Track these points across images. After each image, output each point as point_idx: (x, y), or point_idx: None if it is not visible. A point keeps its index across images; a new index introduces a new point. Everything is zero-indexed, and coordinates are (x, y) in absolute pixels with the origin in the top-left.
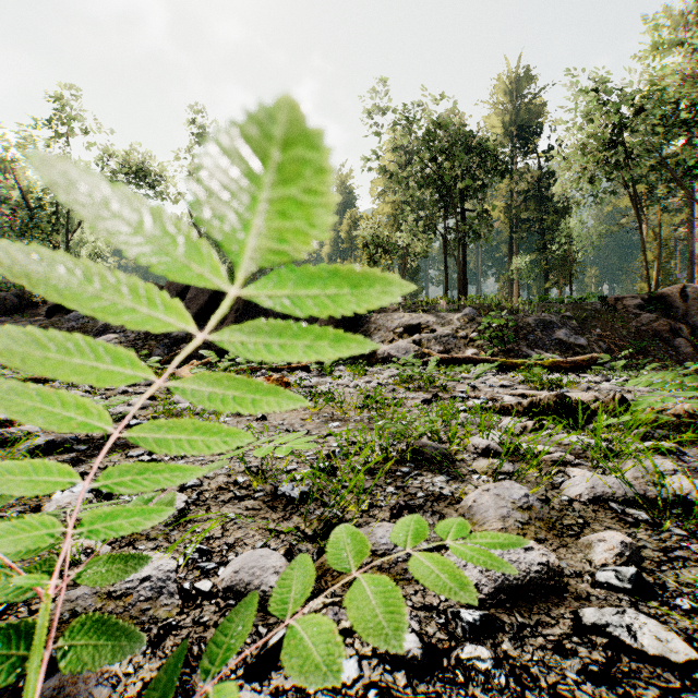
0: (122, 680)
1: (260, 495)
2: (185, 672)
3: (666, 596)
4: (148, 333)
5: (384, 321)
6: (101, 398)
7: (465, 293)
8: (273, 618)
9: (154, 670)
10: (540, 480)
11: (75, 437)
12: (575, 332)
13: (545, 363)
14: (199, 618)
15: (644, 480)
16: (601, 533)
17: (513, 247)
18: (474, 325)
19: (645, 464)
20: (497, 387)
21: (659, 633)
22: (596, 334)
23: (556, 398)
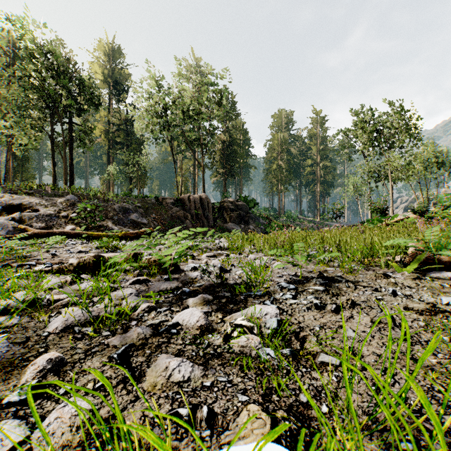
0: None
1: None
2: None
3: (57, 389)
4: None
5: None
6: None
7: (72, 184)
8: None
9: None
10: (39, 324)
11: None
12: (142, 215)
13: (120, 234)
14: None
15: (111, 304)
16: (38, 358)
17: (110, 158)
18: (75, 208)
19: (117, 293)
20: (76, 253)
21: (7, 433)
22: (153, 217)
23: (94, 258)
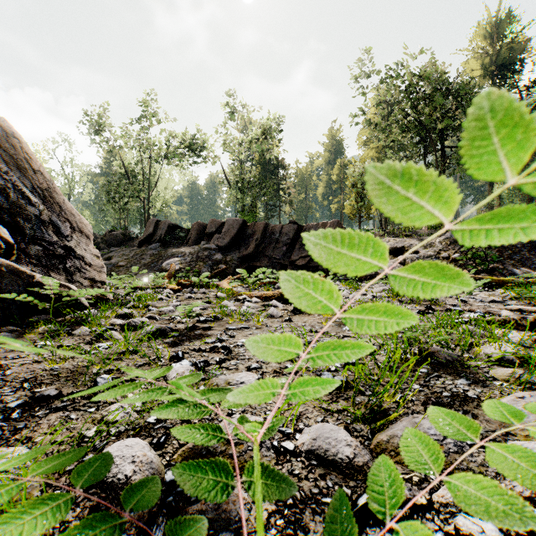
0: (253, 507)
1: None
2: (297, 511)
3: None
4: (198, 257)
5: None
6: (177, 301)
7: None
8: (352, 482)
9: (272, 504)
10: None
11: (170, 327)
12: None
13: (535, 281)
14: (291, 471)
15: None
16: None
17: None
18: (456, 247)
19: None
20: (488, 302)
21: None
22: None
23: None
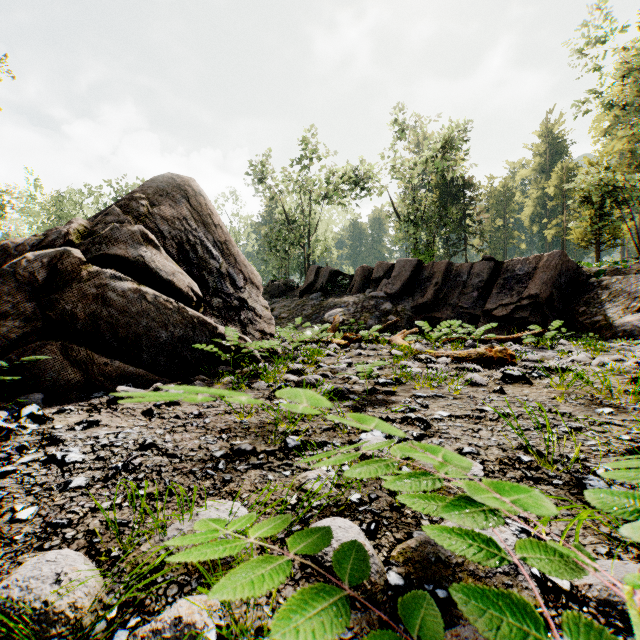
0: None
1: (558, 483)
2: None
3: None
4: (363, 307)
5: (622, 284)
6: (346, 358)
7: None
8: None
9: None
10: None
11: (347, 388)
12: None
13: None
14: None
15: None
16: None
17: None
18: None
19: None
20: None
21: None
22: None
23: None
